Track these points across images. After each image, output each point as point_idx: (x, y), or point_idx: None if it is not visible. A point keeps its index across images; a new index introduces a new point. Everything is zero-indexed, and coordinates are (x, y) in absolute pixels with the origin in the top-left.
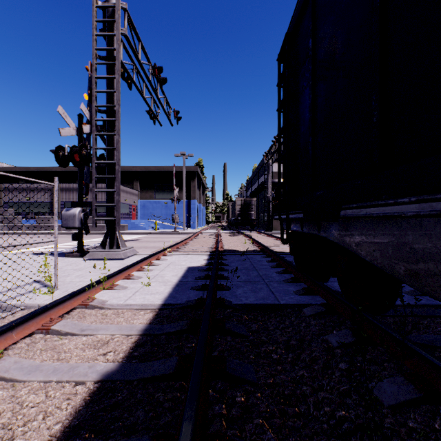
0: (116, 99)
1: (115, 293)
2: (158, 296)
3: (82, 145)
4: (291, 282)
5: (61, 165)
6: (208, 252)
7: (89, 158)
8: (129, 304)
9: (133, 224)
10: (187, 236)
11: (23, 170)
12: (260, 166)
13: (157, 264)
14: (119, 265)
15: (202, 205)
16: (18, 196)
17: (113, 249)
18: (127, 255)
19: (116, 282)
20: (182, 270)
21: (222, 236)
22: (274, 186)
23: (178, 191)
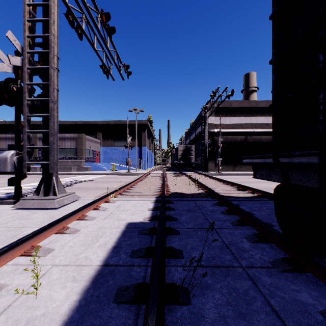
0: (49, 28)
1: None
2: None
3: (10, 79)
4: (288, 270)
5: None
6: (154, 197)
7: (22, 96)
8: None
9: (95, 166)
10: (138, 176)
11: (11, 124)
12: (197, 119)
13: (90, 219)
14: (44, 220)
15: (151, 151)
16: (4, 144)
17: (49, 195)
18: (64, 203)
19: None
20: (118, 231)
21: (167, 176)
22: (210, 135)
23: (132, 140)
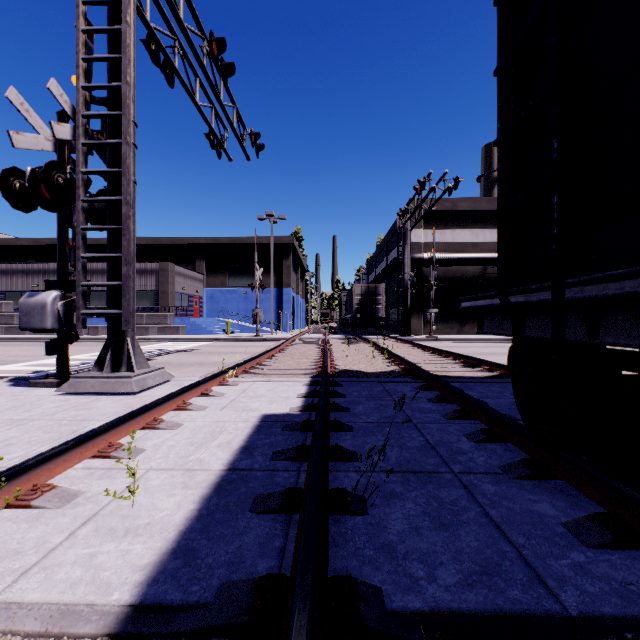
0: (122, 72)
1: (21, 525)
2: (141, 549)
3: (53, 164)
4: (527, 476)
5: (18, 207)
6: (307, 376)
7: (73, 193)
8: (13, 605)
9: (193, 324)
10: (276, 343)
11: (32, 244)
12: (390, 235)
13: (197, 409)
14: (117, 410)
15: (301, 297)
16: (20, 282)
17: (120, 371)
18: (147, 385)
19: (63, 472)
20: (248, 426)
21: (332, 343)
22: (414, 264)
23: (263, 275)
